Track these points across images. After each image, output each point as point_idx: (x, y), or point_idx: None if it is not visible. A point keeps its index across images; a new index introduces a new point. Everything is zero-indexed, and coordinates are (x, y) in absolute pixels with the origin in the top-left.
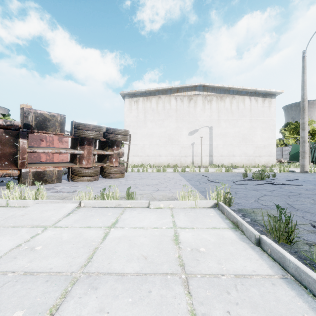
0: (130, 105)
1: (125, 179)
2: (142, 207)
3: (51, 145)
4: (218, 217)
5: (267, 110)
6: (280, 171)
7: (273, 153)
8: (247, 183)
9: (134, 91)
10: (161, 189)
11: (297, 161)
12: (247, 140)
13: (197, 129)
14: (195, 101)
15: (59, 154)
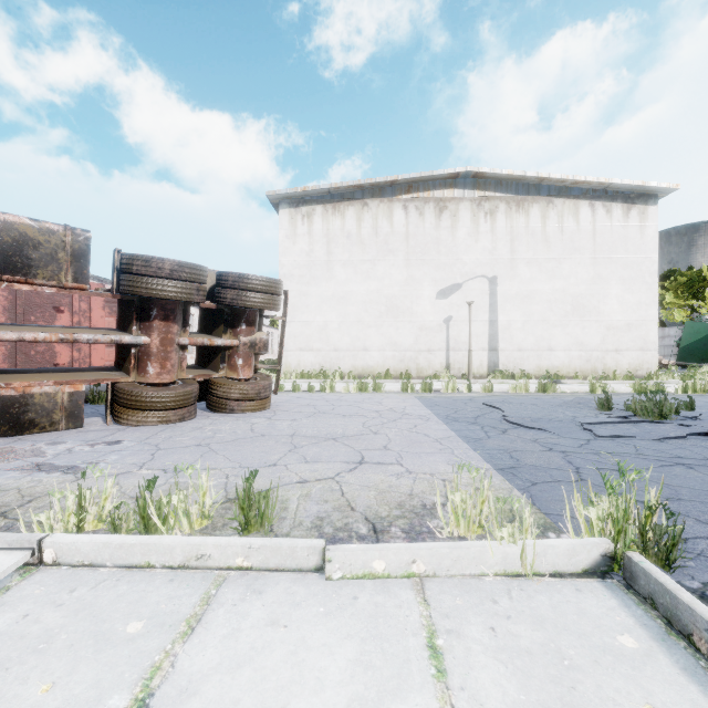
0: (291, 226)
1: (268, 415)
2: (297, 567)
3: (85, 322)
4: (679, 673)
5: (637, 234)
6: (685, 391)
7: (652, 344)
8: (632, 435)
9: (302, 188)
10: (371, 459)
11: (699, 362)
12: (584, 312)
13: (459, 282)
14: (453, 215)
15: (110, 345)
